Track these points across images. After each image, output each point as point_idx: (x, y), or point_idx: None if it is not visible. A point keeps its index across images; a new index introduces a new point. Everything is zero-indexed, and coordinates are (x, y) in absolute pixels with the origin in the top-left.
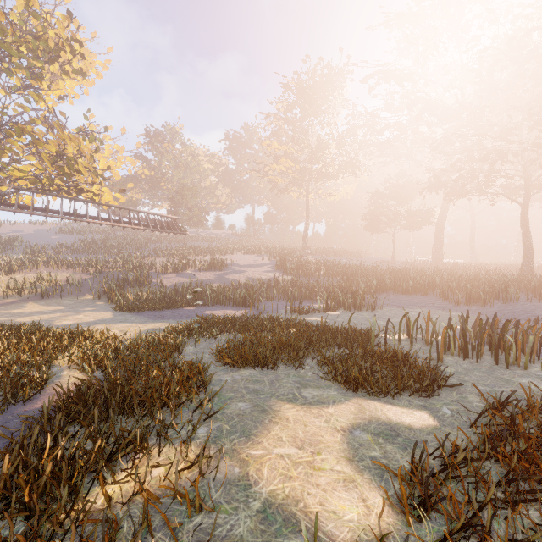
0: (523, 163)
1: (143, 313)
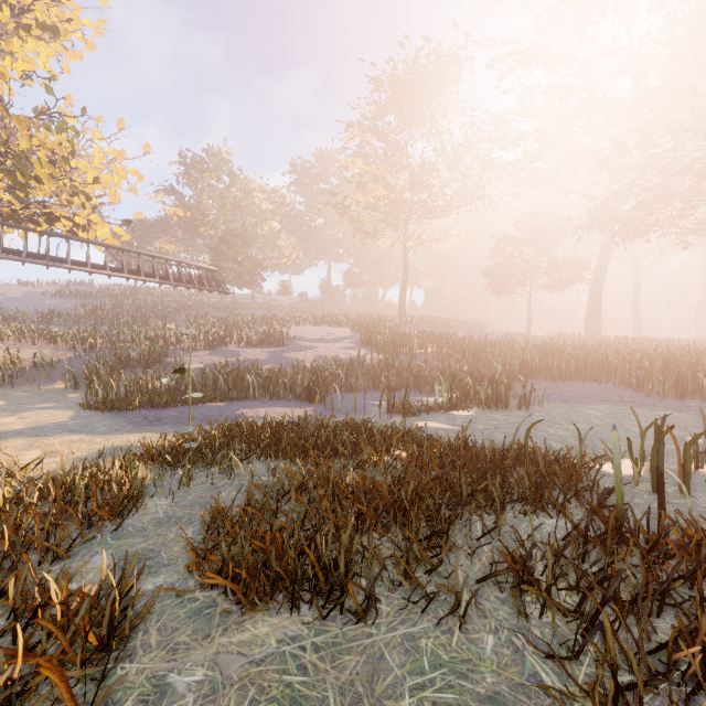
0: None
1: (128, 414)
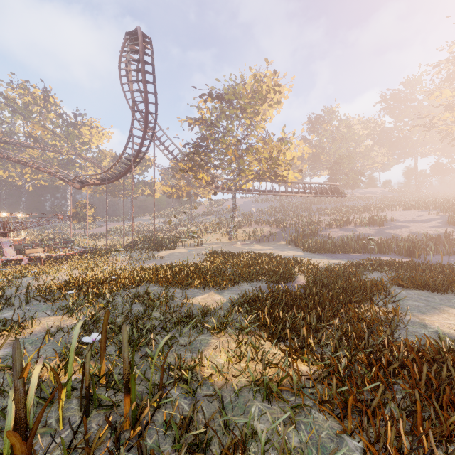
0: None
1: (322, 254)
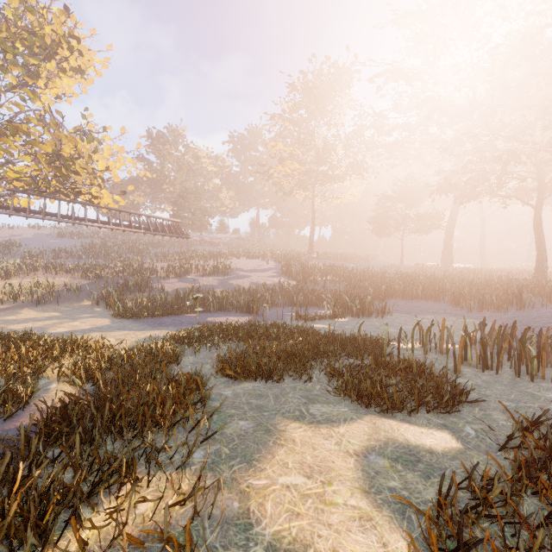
0: (536, 165)
1: (142, 320)
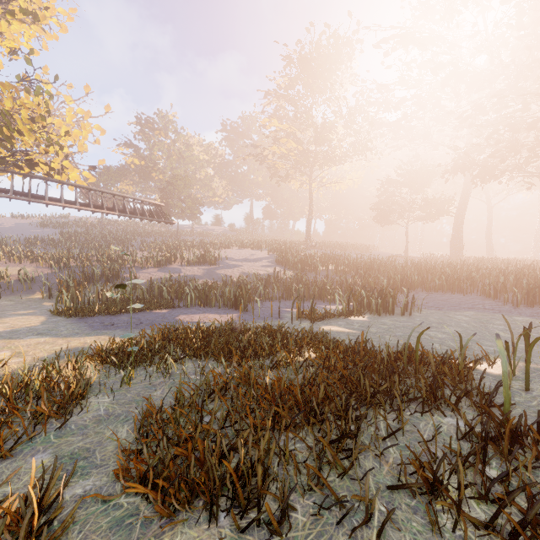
0: None
1: (88, 319)
